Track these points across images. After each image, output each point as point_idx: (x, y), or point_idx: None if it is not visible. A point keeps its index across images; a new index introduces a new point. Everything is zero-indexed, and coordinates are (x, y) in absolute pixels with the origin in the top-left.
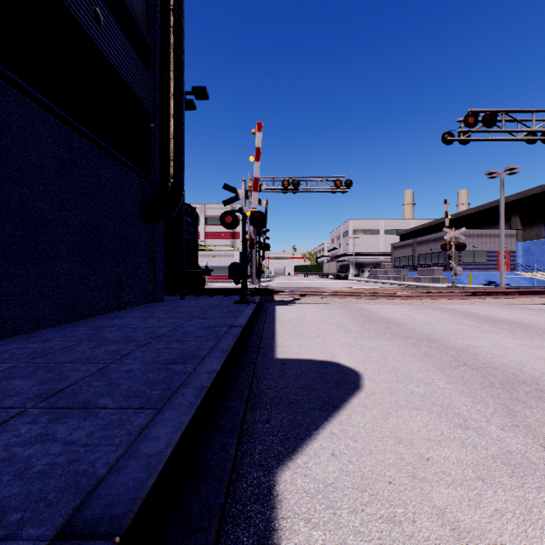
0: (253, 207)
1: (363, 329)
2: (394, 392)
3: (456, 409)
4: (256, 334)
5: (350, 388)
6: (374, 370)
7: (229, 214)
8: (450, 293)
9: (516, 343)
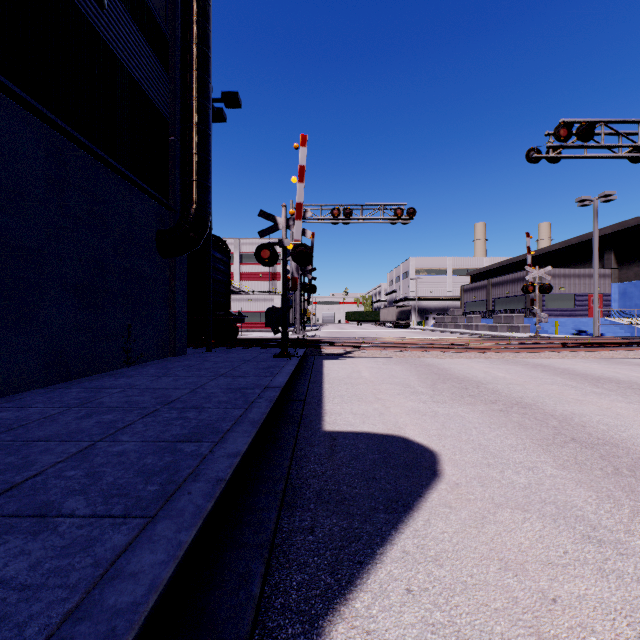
0: (295, 239)
1: (433, 390)
2: (486, 482)
3: (577, 509)
4: (299, 397)
5: (425, 476)
6: (454, 448)
7: (266, 247)
8: (536, 344)
9: (633, 410)
